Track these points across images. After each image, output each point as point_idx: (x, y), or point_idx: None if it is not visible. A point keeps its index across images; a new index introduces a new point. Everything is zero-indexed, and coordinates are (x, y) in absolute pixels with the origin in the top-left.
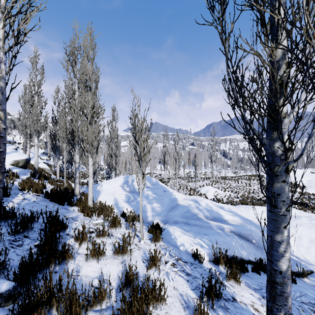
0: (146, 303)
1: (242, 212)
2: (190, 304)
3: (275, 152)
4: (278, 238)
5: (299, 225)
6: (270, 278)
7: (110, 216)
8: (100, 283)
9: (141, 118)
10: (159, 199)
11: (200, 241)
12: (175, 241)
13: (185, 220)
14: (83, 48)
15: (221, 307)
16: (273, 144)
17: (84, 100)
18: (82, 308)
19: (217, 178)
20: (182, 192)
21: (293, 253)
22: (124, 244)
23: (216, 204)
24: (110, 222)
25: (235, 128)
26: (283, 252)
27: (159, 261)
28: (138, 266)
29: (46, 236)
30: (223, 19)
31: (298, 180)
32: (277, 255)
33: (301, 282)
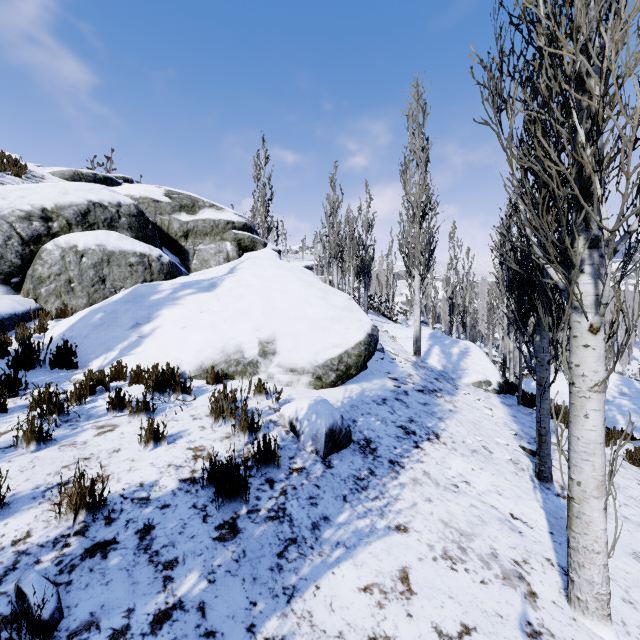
0: None
1: None
2: None
3: None
4: None
5: None
6: None
7: None
8: None
9: None
10: None
11: None
12: None
13: None
14: None
15: None
16: None
17: None
18: None
19: None
20: None
21: None
22: None
23: None
24: None
25: None
26: None
27: (618, 436)
28: None
29: None
30: None
31: None
32: None
33: None
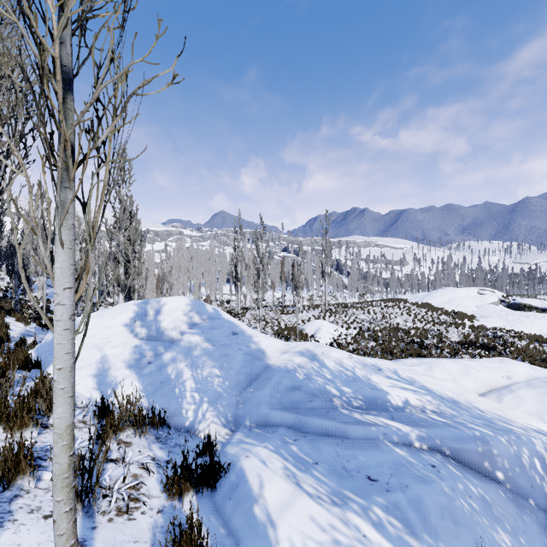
0: None
1: (424, 377)
2: None
3: None
4: None
5: None
6: None
7: None
8: None
9: None
10: (220, 354)
11: (368, 528)
12: (269, 540)
13: (293, 418)
14: None
15: None
16: None
17: None
18: None
19: (331, 307)
20: (270, 334)
21: None
22: None
23: (362, 361)
24: None
25: None
26: None
27: None
28: None
29: None
30: None
31: (462, 306)
32: None
33: None
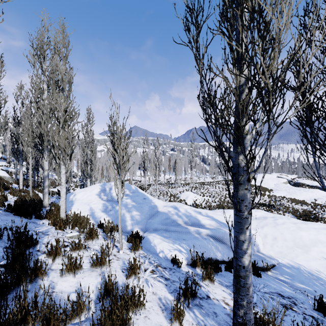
0: (126, 310)
1: (218, 216)
2: (168, 306)
3: (239, 164)
4: (242, 238)
5: (265, 225)
6: (236, 273)
7: (86, 227)
8: (78, 295)
9: (120, 125)
10: (139, 206)
11: (179, 246)
12: (155, 248)
13: (165, 227)
14: (55, 45)
15: (196, 305)
16: (238, 157)
17: (55, 102)
18: (60, 323)
19: (196, 184)
20: (162, 199)
21: (260, 251)
22: (103, 255)
23: (195, 209)
24: (86, 234)
25: (207, 141)
26: (246, 249)
27: (139, 269)
28: (117, 276)
29: (14, 254)
30: (197, 43)
31: (267, 184)
32: (241, 252)
33: (265, 276)
